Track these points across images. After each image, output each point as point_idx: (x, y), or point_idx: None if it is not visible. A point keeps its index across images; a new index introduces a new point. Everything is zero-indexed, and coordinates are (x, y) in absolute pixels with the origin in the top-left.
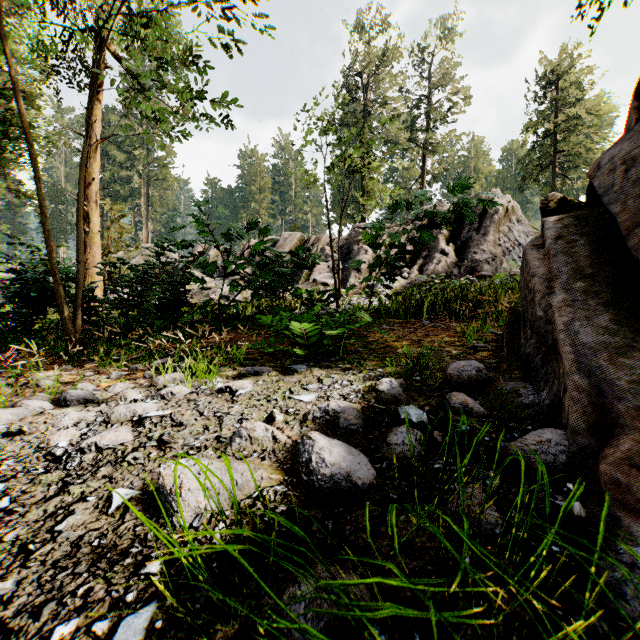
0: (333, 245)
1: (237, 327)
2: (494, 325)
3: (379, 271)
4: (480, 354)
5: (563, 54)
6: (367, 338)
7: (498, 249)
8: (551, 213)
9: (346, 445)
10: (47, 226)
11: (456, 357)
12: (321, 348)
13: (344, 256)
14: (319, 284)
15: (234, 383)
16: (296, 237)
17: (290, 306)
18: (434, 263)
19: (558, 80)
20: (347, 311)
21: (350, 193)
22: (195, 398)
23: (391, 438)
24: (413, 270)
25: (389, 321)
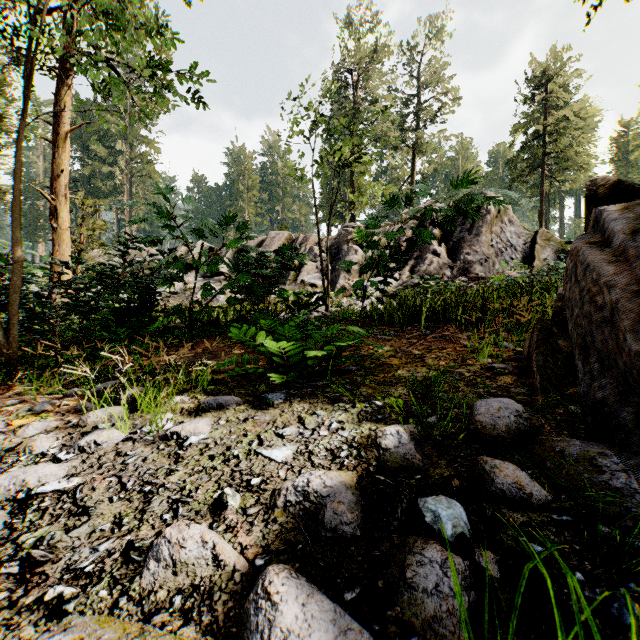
0: (322, 245)
1: (212, 335)
2: (506, 337)
3: (372, 273)
4: (502, 379)
5: (551, 56)
6: (360, 351)
7: (491, 250)
8: (601, 202)
9: (336, 615)
10: None
11: (473, 383)
12: (305, 368)
13: (333, 256)
14: (307, 285)
15: (184, 427)
16: (284, 236)
17: (275, 309)
18: (426, 264)
19: (546, 82)
20: (336, 315)
21: (339, 192)
22: (127, 451)
23: (414, 573)
24: (404, 271)
25: (383, 329)
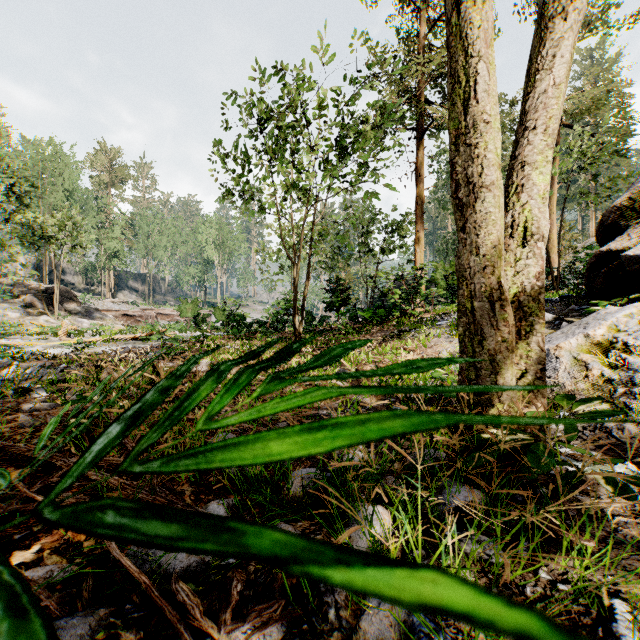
0: None
1: None
2: None
3: None
4: None
5: None
6: None
7: None
8: None
9: None
10: (548, 254)
11: None
12: None
13: None
14: None
15: None
16: None
17: None
18: None
19: None
20: None
21: None
22: None
23: None
24: None
25: None
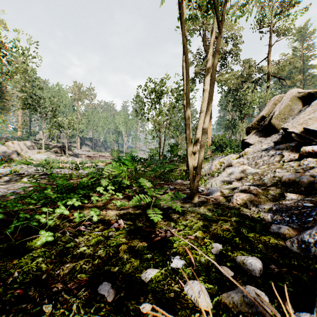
0: None
1: None
2: None
3: None
4: None
5: None
6: None
7: None
8: None
9: None
10: None
11: None
12: None
13: None
14: None
15: None
16: None
17: None
18: None
19: None
20: None
21: None
22: None
23: None
24: None
25: None
